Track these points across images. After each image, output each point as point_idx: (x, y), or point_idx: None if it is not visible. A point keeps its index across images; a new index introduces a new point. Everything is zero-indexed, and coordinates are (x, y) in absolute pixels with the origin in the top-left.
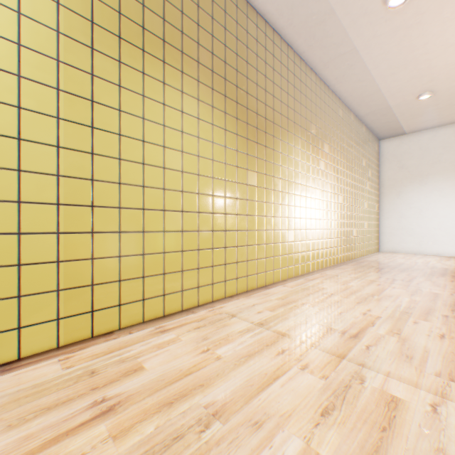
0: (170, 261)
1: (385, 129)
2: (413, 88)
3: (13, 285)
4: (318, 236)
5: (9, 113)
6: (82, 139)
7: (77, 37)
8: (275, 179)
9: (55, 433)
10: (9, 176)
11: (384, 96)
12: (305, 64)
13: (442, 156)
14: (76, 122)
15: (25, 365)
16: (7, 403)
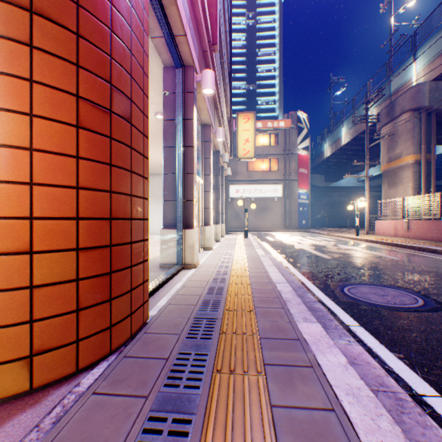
0: None
1: None
2: None
3: None
4: None
5: None
6: None
7: None
8: None
9: None
10: None
11: None
12: None
13: (152, 189)
14: None
15: None
16: None
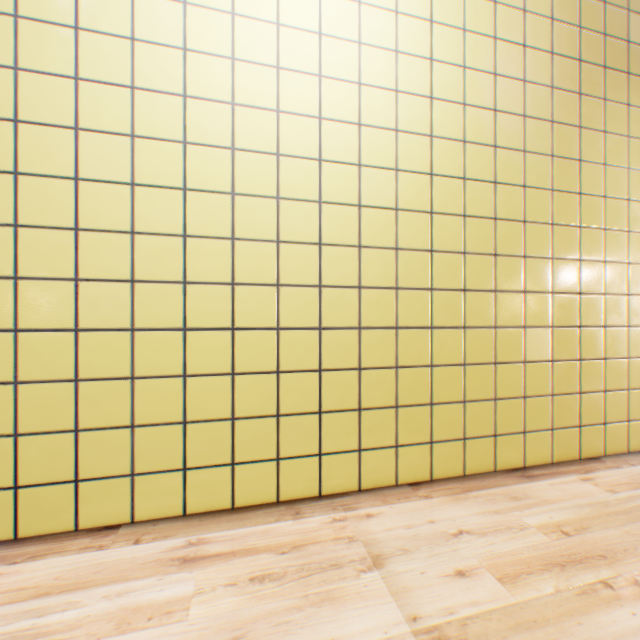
0: None
1: None
2: None
3: (518, 384)
4: None
5: (515, 195)
6: (568, 211)
7: (564, 86)
8: None
9: None
10: (515, 264)
11: None
12: None
13: None
14: (564, 191)
15: (541, 475)
16: (599, 515)
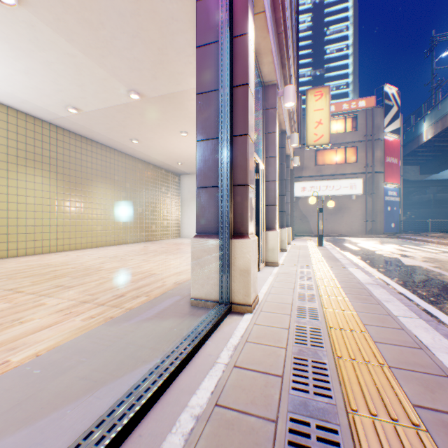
0: (32, 237)
1: (179, 171)
2: (174, 160)
3: None
4: (123, 228)
5: None
6: None
7: None
8: (90, 203)
9: (3, 263)
10: None
11: (163, 161)
12: (112, 148)
13: None
14: None
15: None
16: None
